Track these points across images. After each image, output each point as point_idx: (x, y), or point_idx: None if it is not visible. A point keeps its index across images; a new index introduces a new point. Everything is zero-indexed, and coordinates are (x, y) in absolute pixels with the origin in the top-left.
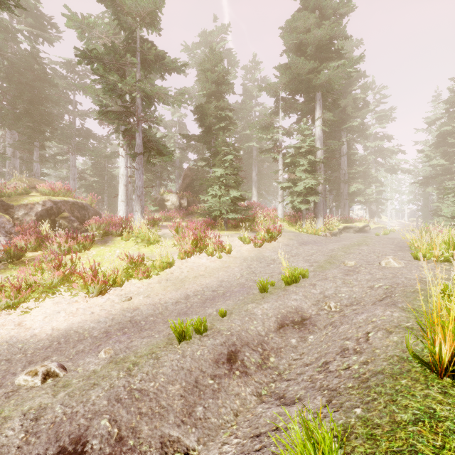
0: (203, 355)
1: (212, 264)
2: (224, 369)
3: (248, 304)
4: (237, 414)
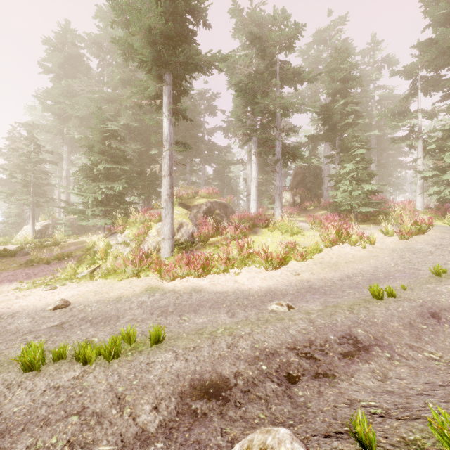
0: (405, 310)
1: (358, 253)
2: (431, 321)
3: (425, 284)
4: None
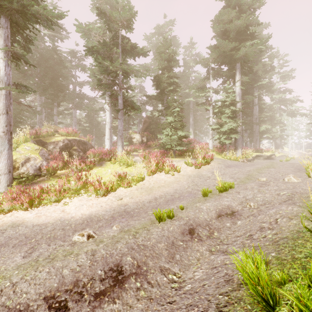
0: (174, 229)
1: (168, 179)
2: (188, 237)
3: (196, 203)
4: (198, 260)
